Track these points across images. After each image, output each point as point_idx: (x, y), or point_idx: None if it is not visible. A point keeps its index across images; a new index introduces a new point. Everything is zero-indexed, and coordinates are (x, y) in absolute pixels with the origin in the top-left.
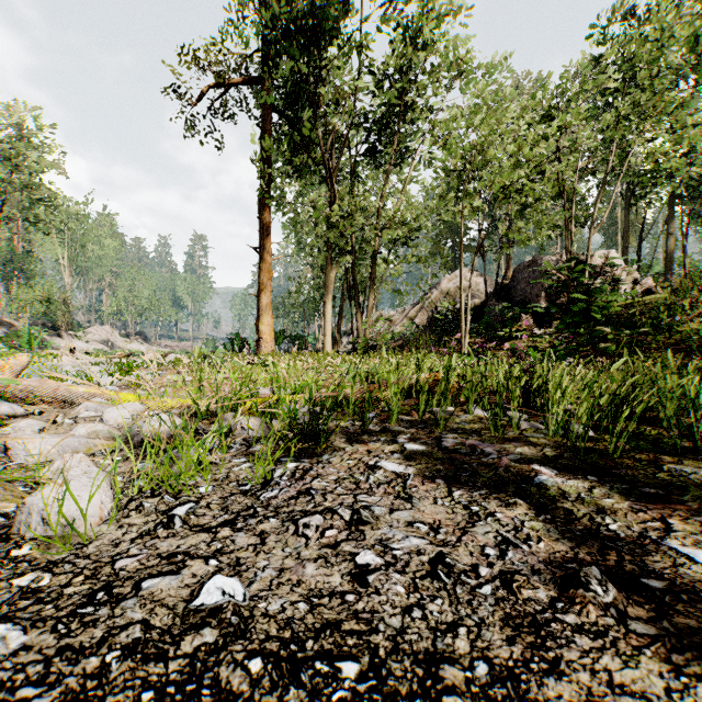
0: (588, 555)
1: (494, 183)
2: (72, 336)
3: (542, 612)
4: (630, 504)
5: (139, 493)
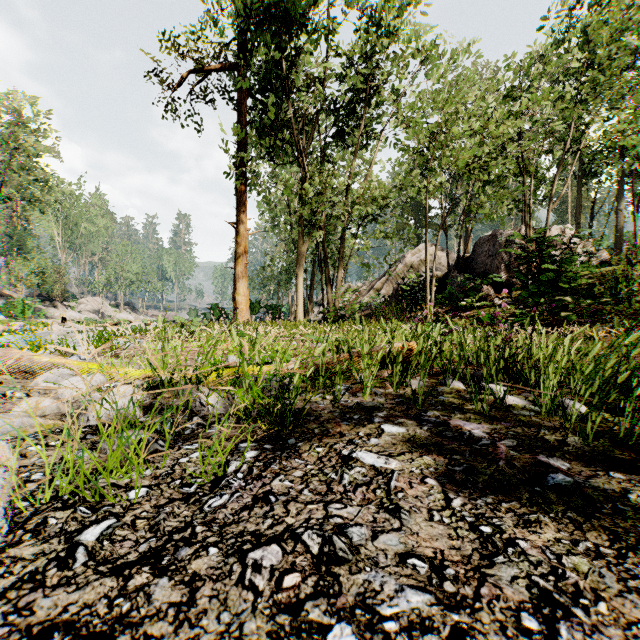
0: None
1: (458, 159)
2: (66, 306)
3: None
4: None
5: (53, 499)
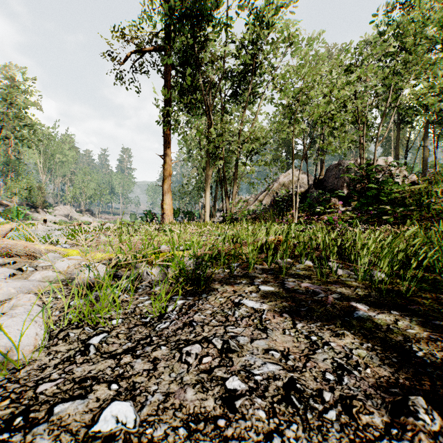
0: (406, 380)
1: (314, 113)
2: (46, 212)
3: (380, 438)
4: (427, 334)
5: (68, 324)
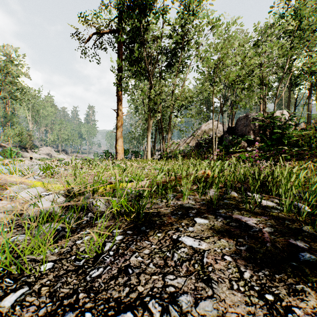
0: None
1: (229, 76)
2: (33, 151)
3: None
4: None
5: None
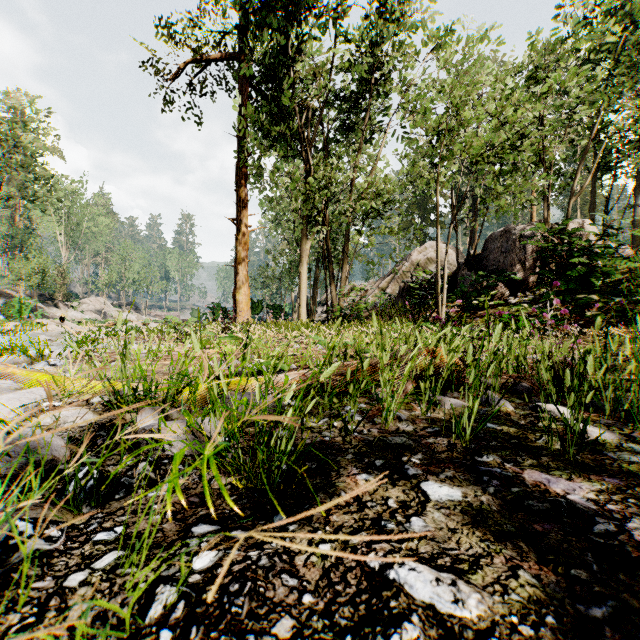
0: None
1: (473, 146)
2: (68, 306)
3: None
4: None
5: None
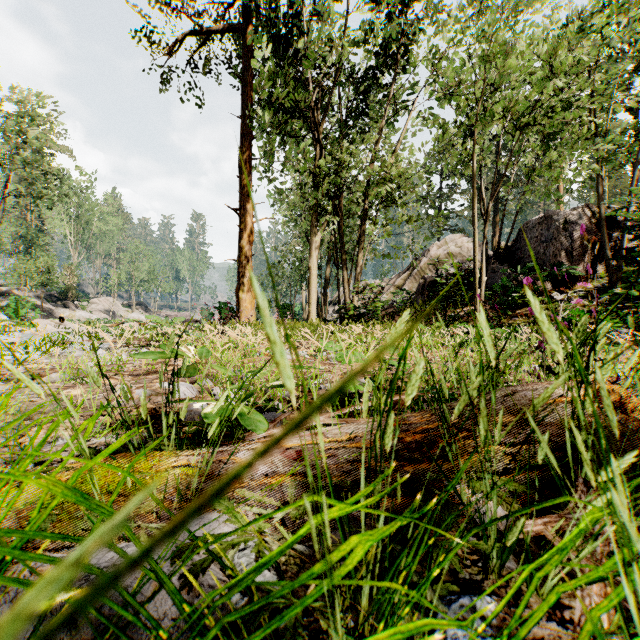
0: None
1: (525, 102)
2: (77, 306)
3: None
4: None
5: None
